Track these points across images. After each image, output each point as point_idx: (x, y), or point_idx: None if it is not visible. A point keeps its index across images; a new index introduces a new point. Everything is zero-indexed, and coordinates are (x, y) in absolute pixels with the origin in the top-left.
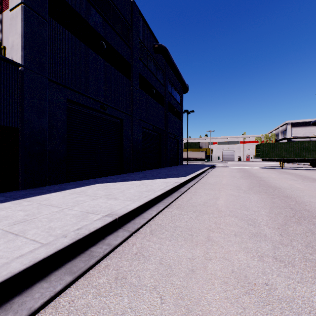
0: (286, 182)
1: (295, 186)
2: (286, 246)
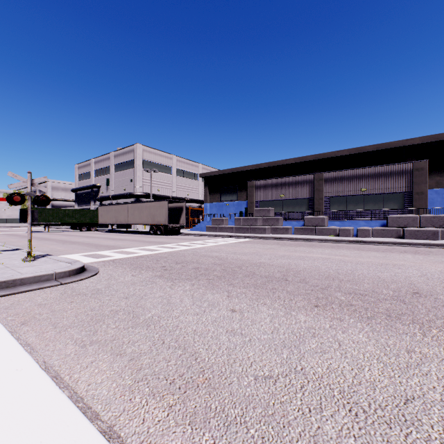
0: (58, 237)
1: (63, 238)
2: (65, 244)
